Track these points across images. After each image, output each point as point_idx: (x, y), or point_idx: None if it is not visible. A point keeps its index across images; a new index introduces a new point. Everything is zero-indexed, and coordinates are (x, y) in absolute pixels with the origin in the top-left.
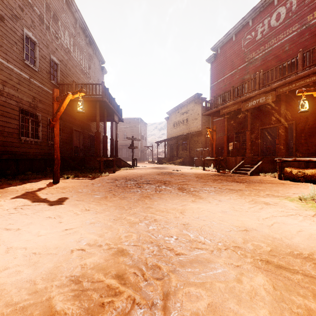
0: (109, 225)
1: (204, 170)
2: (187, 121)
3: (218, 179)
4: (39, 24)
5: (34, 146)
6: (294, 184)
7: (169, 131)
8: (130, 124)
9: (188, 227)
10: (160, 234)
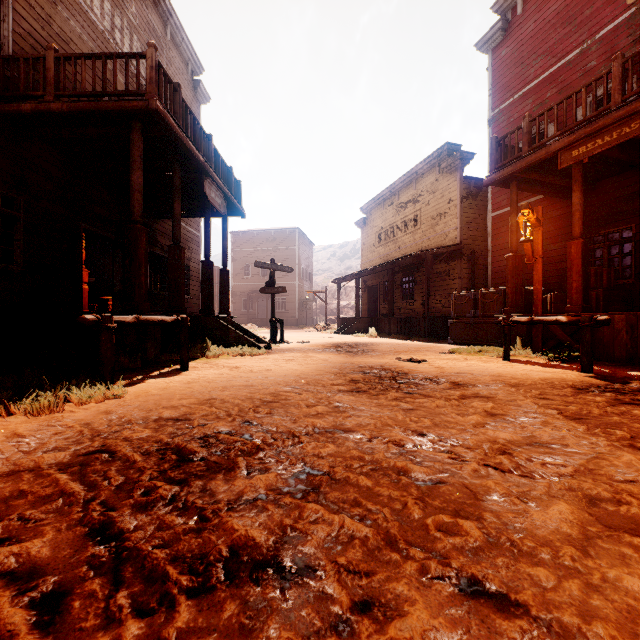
0: None
1: (508, 358)
2: (416, 224)
3: None
4: None
5: None
6: None
7: (367, 254)
8: (276, 243)
9: None
10: None
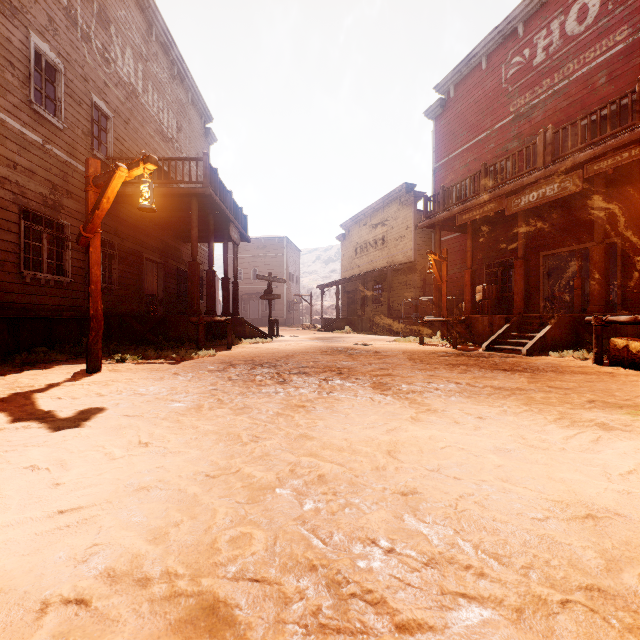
0: (191, 497)
1: (422, 343)
2: (384, 243)
3: (460, 363)
4: (67, 28)
5: (54, 291)
6: (638, 376)
7: (346, 264)
8: (266, 250)
9: (419, 504)
10: (338, 530)
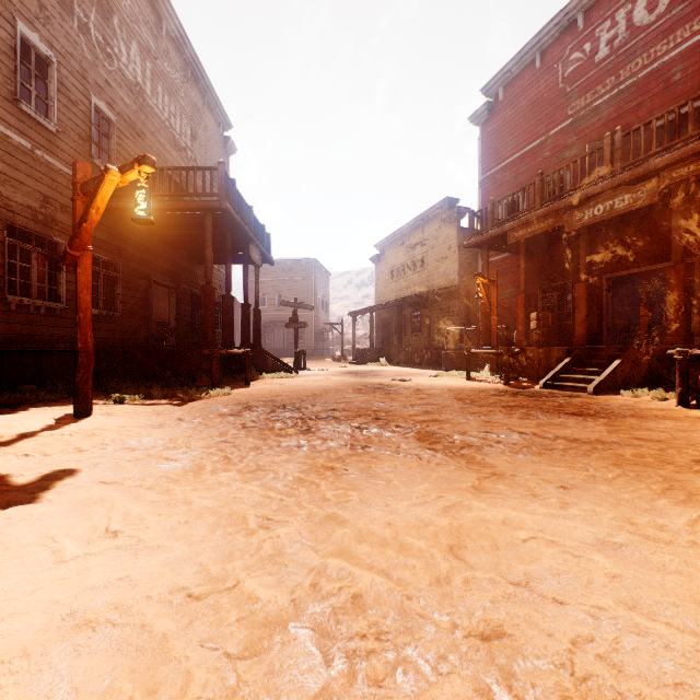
0: (157, 641)
1: (469, 379)
2: (423, 264)
3: (518, 405)
4: (61, 17)
5: (46, 319)
6: None
7: (381, 288)
8: (292, 274)
9: (512, 661)
10: None
